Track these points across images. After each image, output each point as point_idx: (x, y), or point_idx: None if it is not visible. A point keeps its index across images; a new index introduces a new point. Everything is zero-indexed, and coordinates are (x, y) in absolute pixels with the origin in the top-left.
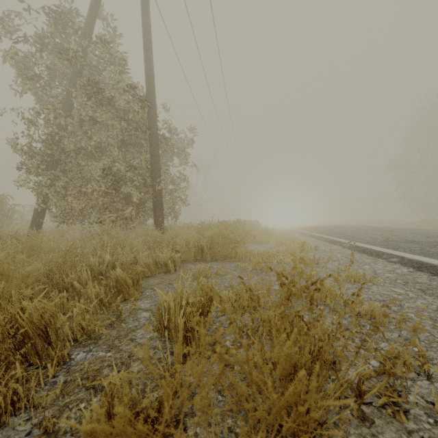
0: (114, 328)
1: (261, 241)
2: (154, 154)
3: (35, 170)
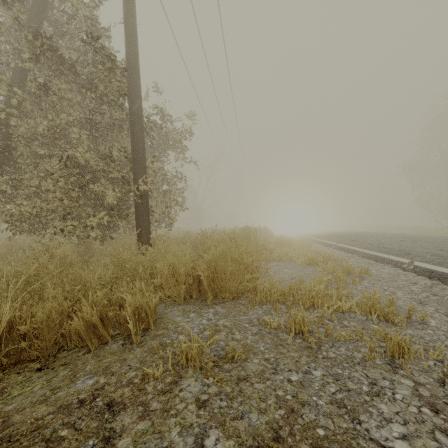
0: None
1: (281, 258)
2: (136, 140)
3: None
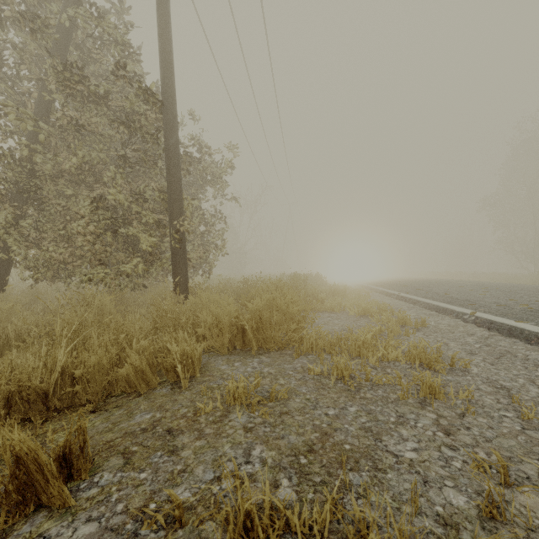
0: None
1: (333, 309)
2: (173, 178)
3: None
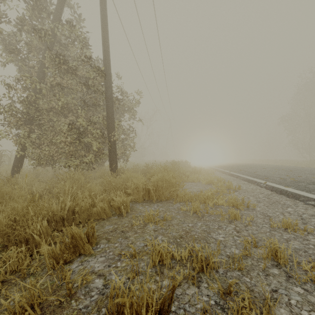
0: (62, 311)
1: (193, 180)
2: (109, 112)
3: (16, 124)
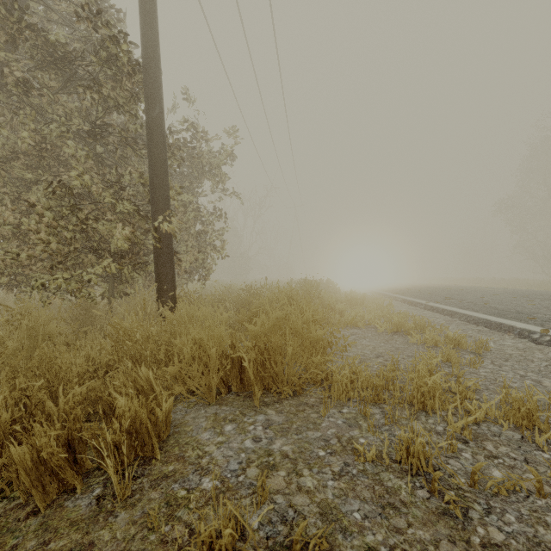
0: None
1: (356, 323)
2: (155, 159)
3: None
